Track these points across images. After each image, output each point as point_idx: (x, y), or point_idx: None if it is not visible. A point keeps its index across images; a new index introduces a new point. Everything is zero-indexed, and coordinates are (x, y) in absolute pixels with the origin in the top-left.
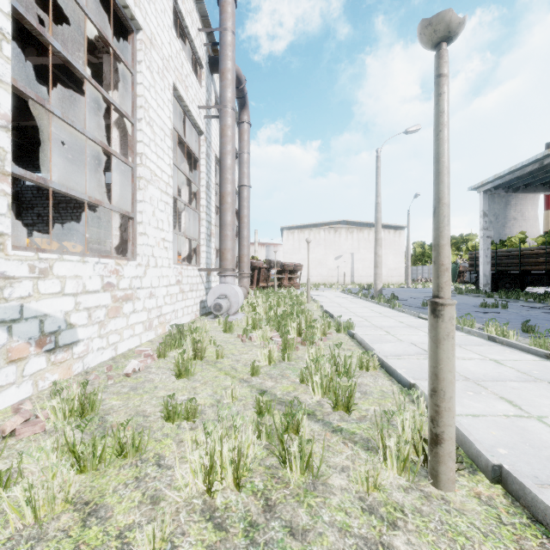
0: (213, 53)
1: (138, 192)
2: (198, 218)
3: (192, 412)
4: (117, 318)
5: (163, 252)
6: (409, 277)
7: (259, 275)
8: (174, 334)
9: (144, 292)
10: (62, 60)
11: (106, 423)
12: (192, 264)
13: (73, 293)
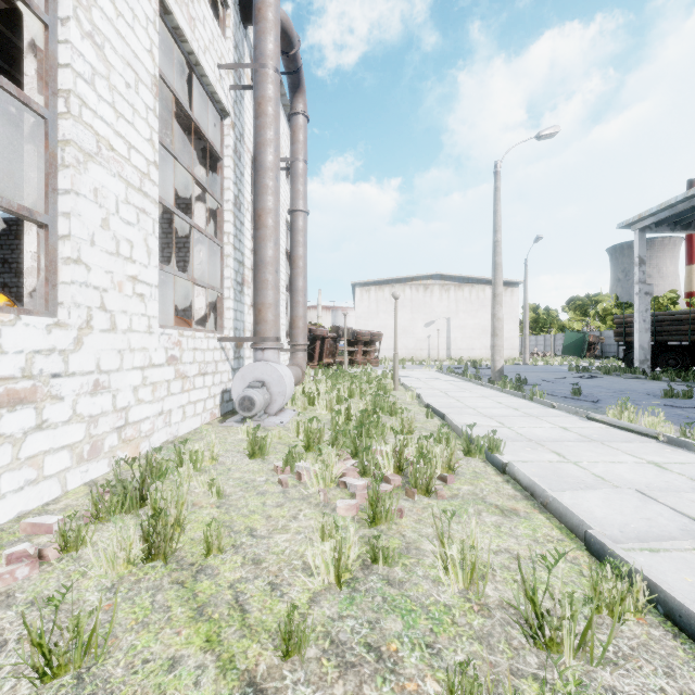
0: None
1: (61, 173)
2: (220, 254)
3: None
4: None
5: (133, 302)
6: (527, 350)
7: (322, 347)
8: (123, 481)
9: (76, 383)
10: None
11: None
12: (211, 329)
13: None
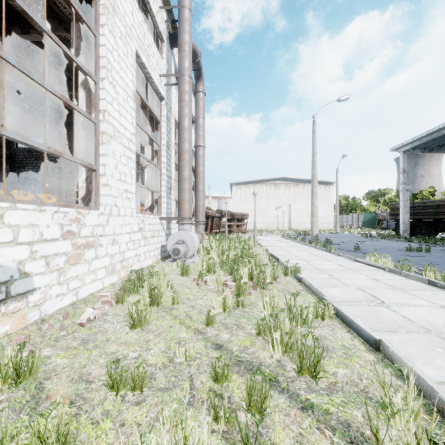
0: (173, 31)
1: (101, 147)
2: (160, 173)
3: (140, 380)
4: (78, 264)
5: (126, 202)
6: (337, 224)
7: (212, 223)
8: (133, 279)
9: (107, 239)
10: (18, 10)
11: (42, 392)
12: (154, 213)
13: (28, 242)
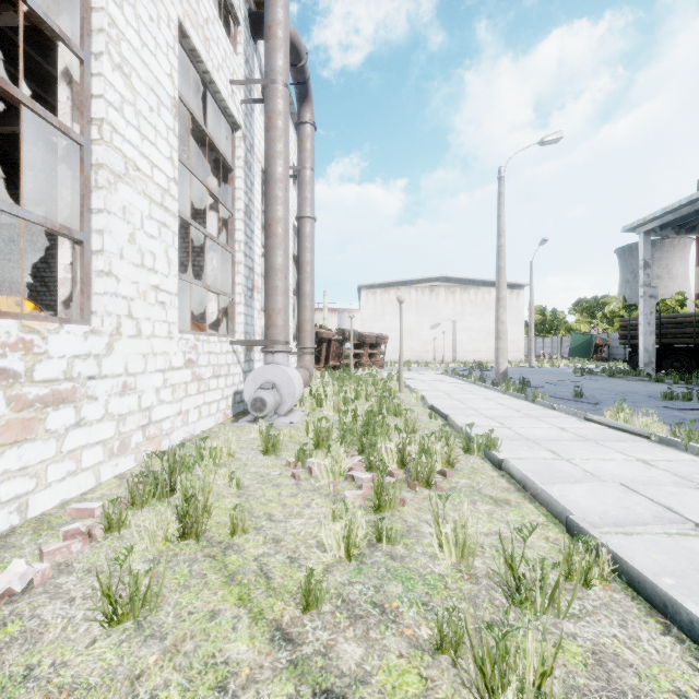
0: (257, 10)
1: (95, 194)
2: (232, 261)
3: None
4: (26, 443)
5: (156, 310)
6: (532, 352)
7: (328, 350)
8: (154, 472)
9: (108, 384)
10: None
11: None
12: (223, 333)
13: None
